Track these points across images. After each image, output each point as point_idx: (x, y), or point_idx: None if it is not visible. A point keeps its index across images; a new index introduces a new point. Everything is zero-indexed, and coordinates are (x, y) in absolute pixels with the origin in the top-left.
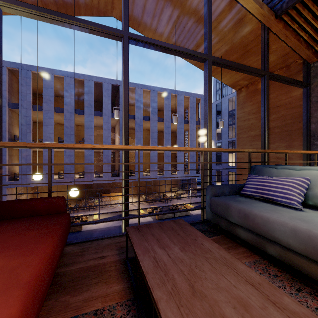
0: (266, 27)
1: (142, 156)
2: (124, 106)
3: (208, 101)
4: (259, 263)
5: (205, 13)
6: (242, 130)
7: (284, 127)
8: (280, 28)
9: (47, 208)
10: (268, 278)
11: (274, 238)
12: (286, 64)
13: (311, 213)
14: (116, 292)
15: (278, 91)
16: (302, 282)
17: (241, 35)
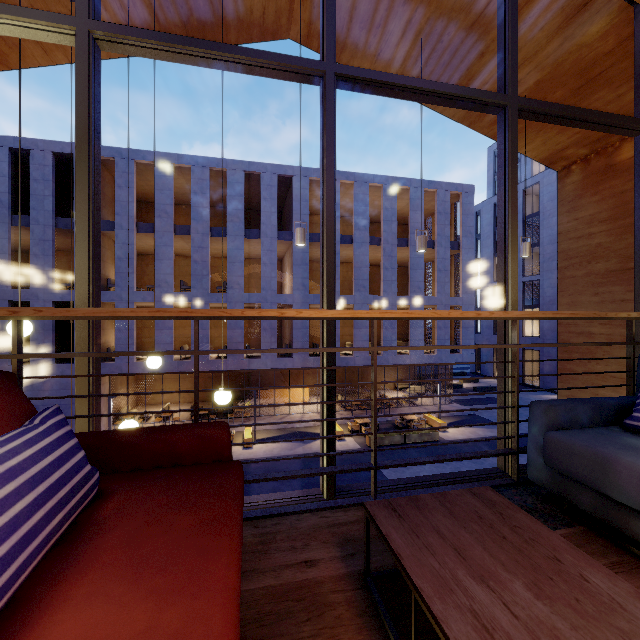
0: None
1: None
2: (327, 220)
3: (508, 200)
4: None
5: (502, 1)
6: (571, 260)
7: None
8: None
9: (198, 450)
10: None
11: None
12: None
13: None
14: None
15: None
16: None
17: (580, 42)
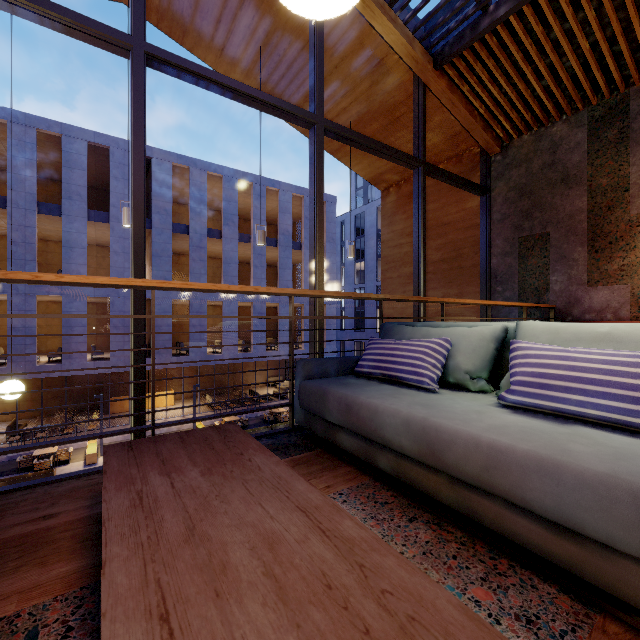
0: (421, 82)
1: (204, 313)
2: (135, 197)
3: (317, 204)
4: (366, 488)
5: (312, 34)
6: (390, 264)
7: (454, 261)
8: (443, 87)
9: None
10: (370, 510)
11: (384, 439)
12: (458, 153)
13: (446, 396)
14: (60, 578)
15: (445, 198)
16: (421, 508)
17: (383, 88)
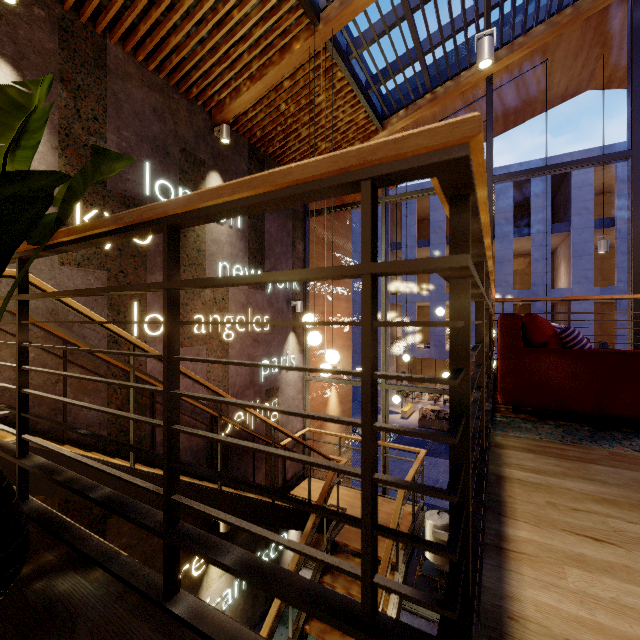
0: None
1: None
2: (634, 243)
3: None
4: None
5: None
6: None
7: None
8: None
9: None
10: None
11: None
12: None
13: None
14: None
15: None
16: None
17: None
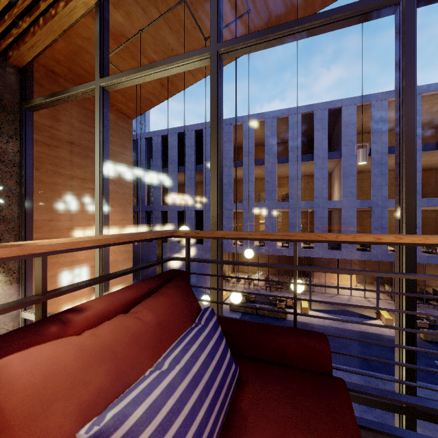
0: None
1: (385, 218)
2: (406, 138)
3: None
4: None
5: None
6: None
7: None
8: None
9: (303, 357)
10: None
11: None
12: None
13: None
14: None
15: None
16: None
17: None
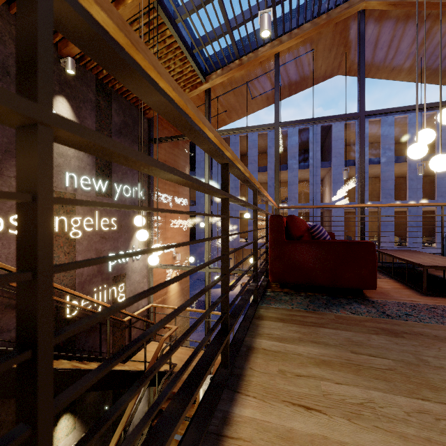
0: None
1: (366, 217)
2: (361, 172)
3: None
4: None
5: None
6: None
7: None
8: None
9: None
10: None
11: None
12: None
13: None
14: None
15: None
16: None
17: None
